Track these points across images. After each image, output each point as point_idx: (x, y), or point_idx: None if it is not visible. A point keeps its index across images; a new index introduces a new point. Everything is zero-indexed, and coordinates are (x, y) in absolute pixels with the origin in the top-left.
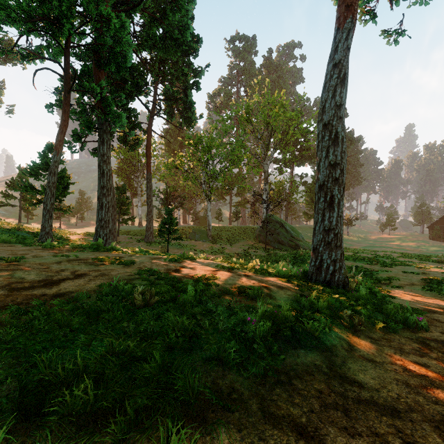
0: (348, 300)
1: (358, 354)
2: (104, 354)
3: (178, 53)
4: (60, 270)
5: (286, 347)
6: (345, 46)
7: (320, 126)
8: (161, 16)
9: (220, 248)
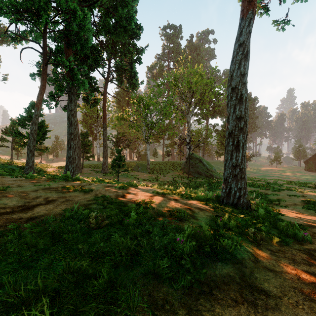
0: (251, 218)
1: (262, 264)
2: (62, 272)
3: (126, 37)
4: (36, 197)
5: (207, 261)
6: (247, 31)
7: (229, 89)
8: (113, 10)
9: (156, 177)
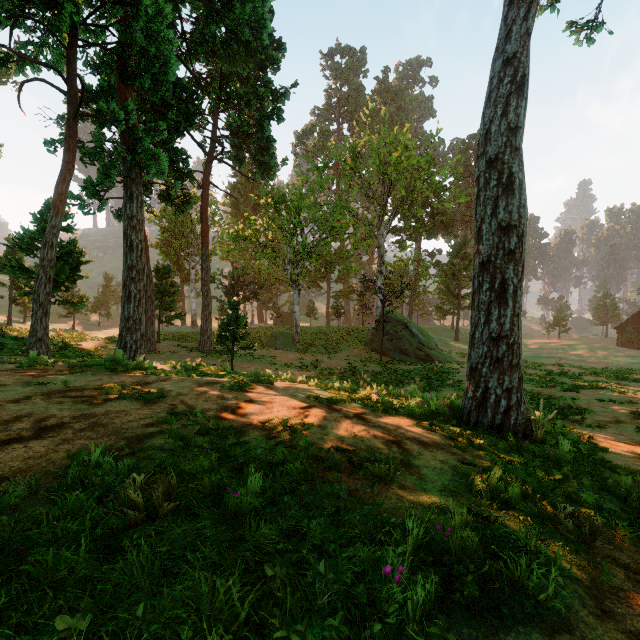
0: (545, 466)
1: (623, 626)
2: None
3: (249, 64)
4: (15, 418)
5: (473, 633)
6: (523, 29)
7: (482, 164)
8: (223, 8)
9: (313, 361)
